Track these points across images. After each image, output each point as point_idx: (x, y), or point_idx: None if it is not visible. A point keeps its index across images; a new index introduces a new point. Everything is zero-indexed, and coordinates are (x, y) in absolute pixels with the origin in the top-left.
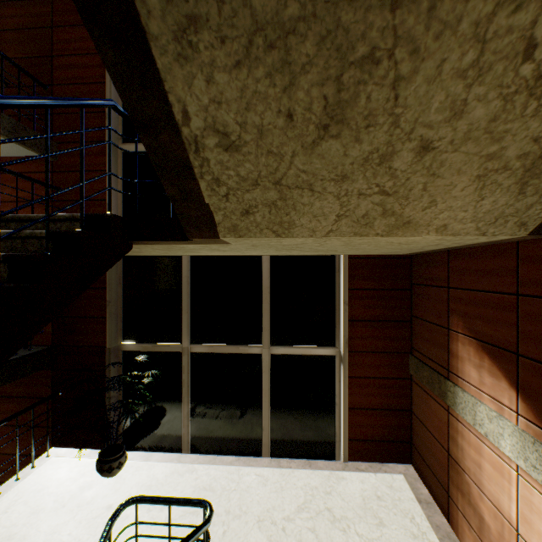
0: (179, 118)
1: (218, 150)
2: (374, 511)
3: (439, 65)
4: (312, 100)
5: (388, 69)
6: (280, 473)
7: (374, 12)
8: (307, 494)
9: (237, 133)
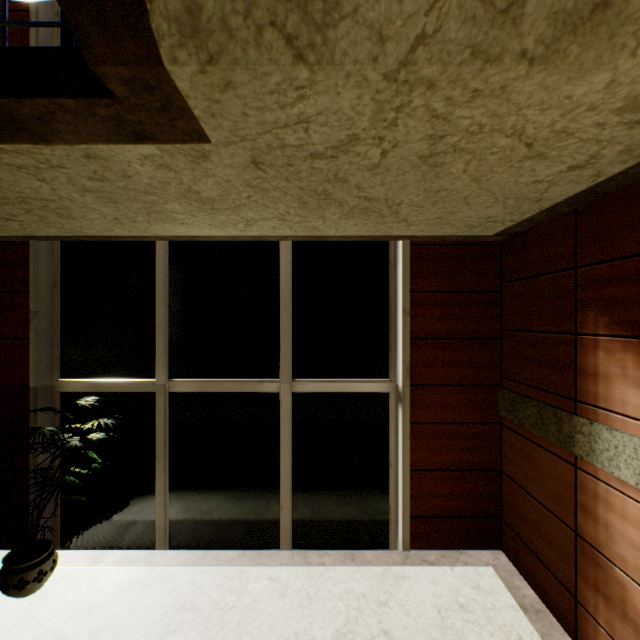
0: None
1: None
2: (458, 630)
3: None
4: None
5: None
6: (308, 575)
7: None
8: (351, 607)
9: None
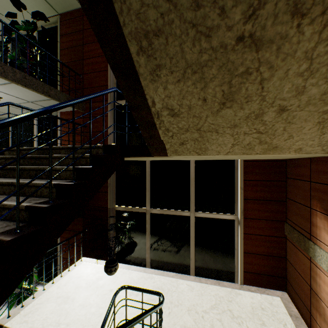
0: (150, 104)
1: (168, 116)
2: (259, 316)
3: (285, 72)
4: (216, 92)
5: (256, 76)
6: (201, 286)
7: (247, 53)
8: (217, 299)
9: (178, 109)
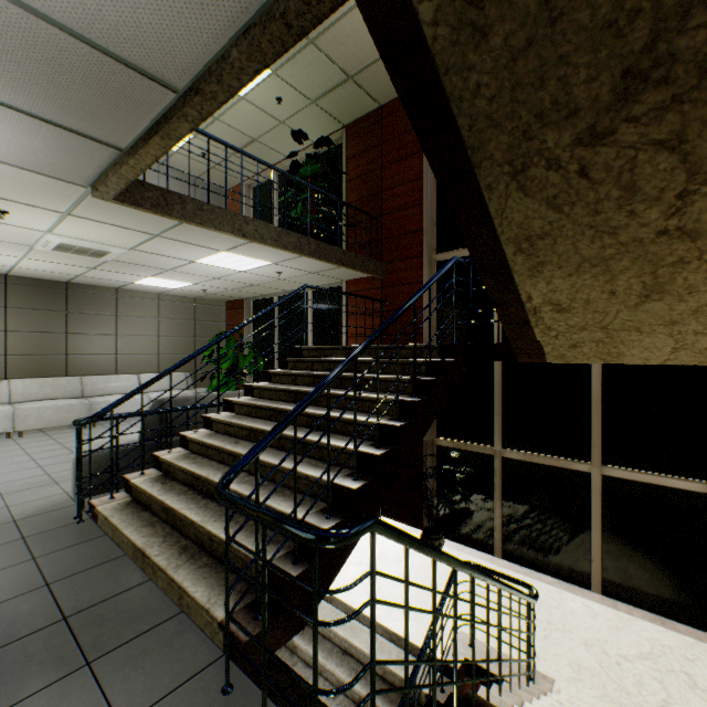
0: (524, 300)
1: (551, 312)
2: None
3: None
4: (631, 284)
5: (699, 264)
6: (615, 614)
7: (676, 244)
8: (654, 647)
9: (567, 303)
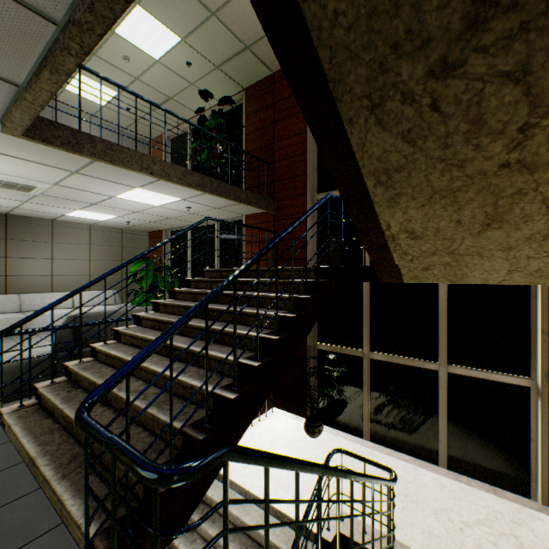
0: (384, 228)
1: (407, 239)
2: None
3: None
4: (475, 214)
5: (534, 195)
6: (458, 486)
7: (516, 176)
8: (489, 514)
9: (420, 231)
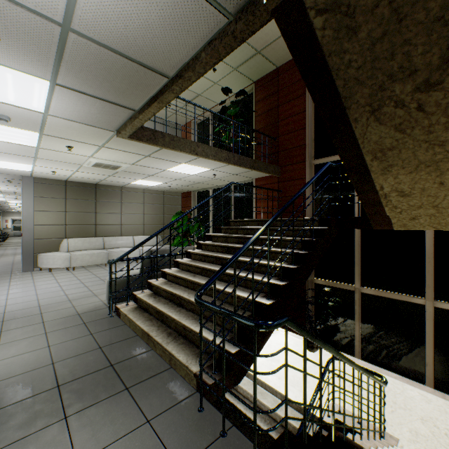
0: (377, 189)
1: (397, 197)
2: None
3: None
4: None
5: None
6: (444, 402)
7: None
8: None
9: (408, 191)
